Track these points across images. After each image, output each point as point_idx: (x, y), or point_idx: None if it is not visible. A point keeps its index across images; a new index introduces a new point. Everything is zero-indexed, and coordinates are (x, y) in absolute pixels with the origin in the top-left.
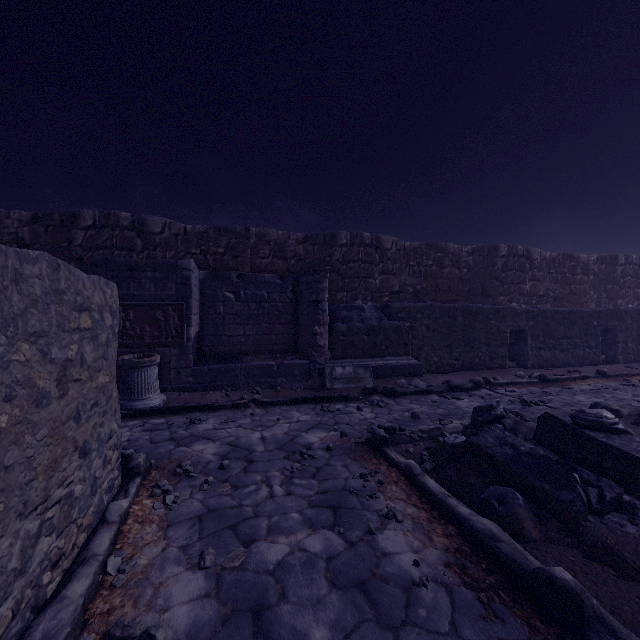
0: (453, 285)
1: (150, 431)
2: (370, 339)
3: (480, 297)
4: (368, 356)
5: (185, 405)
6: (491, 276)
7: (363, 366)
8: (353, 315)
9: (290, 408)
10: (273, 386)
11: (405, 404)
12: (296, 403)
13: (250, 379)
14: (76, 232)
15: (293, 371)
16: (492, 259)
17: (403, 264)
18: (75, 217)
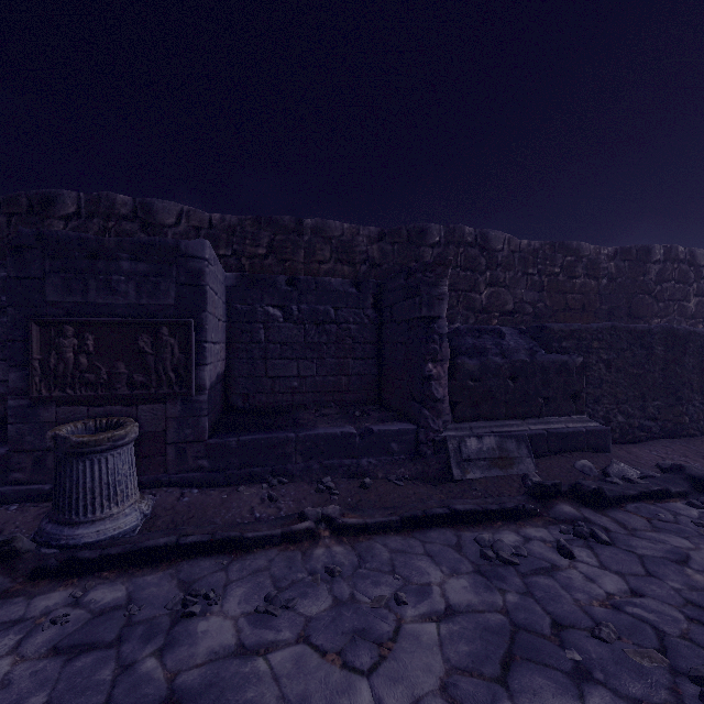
0: (588, 302)
1: (68, 652)
2: (518, 386)
3: (626, 319)
4: (515, 415)
5: (180, 541)
6: (641, 289)
7: (513, 435)
8: (486, 344)
9: (407, 544)
10: (354, 473)
11: (646, 532)
12: (414, 526)
13: (312, 460)
14: (51, 223)
15: (388, 444)
16: (643, 265)
17: (518, 272)
18: (50, 201)
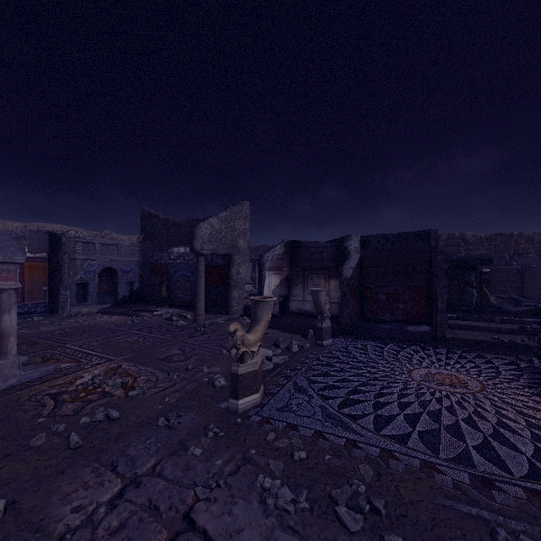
0: None
1: None
2: None
3: None
4: None
5: None
6: None
7: None
8: None
9: None
10: None
11: None
12: None
13: None
14: (440, 242)
15: None
16: None
17: None
18: (439, 237)
